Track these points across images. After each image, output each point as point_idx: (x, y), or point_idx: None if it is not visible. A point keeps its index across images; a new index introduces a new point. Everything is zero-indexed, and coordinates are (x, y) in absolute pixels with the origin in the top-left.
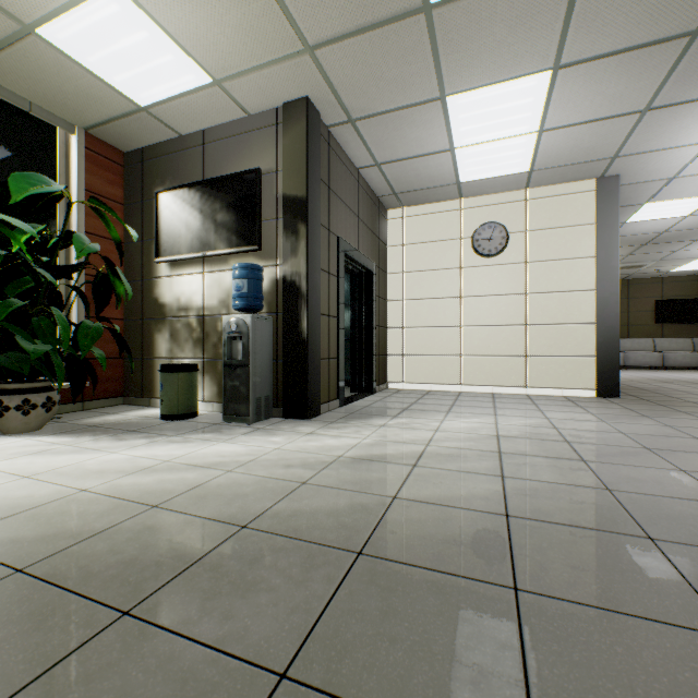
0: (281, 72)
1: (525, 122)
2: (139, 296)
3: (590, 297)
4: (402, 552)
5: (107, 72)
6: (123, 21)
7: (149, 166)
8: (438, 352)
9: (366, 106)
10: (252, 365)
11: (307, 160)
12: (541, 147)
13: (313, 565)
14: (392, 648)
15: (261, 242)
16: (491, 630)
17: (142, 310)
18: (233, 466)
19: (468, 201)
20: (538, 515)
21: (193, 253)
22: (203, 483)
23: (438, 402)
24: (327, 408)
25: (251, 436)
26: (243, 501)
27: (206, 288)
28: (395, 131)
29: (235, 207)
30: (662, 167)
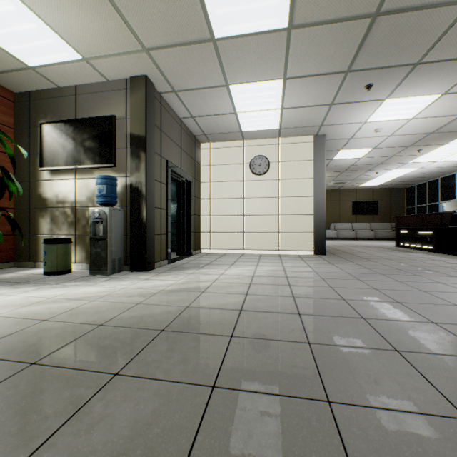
0: (129, 59)
1: (273, 103)
2: (26, 192)
3: (311, 200)
4: (184, 328)
5: (4, 42)
6: (18, 15)
7: (35, 104)
8: (231, 230)
9: (183, 84)
10: (109, 239)
11: (146, 114)
12: (283, 117)
13: (137, 337)
14: (169, 360)
15: (116, 162)
16: (214, 350)
17: (29, 202)
18: (96, 298)
19: (248, 142)
20: (255, 309)
21: (68, 166)
22: (76, 307)
23: (228, 260)
24: (160, 265)
25: (108, 282)
26: (101, 314)
27: (78, 189)
28: (201, 100)
29: (98, 138)
30: (345, 132)
